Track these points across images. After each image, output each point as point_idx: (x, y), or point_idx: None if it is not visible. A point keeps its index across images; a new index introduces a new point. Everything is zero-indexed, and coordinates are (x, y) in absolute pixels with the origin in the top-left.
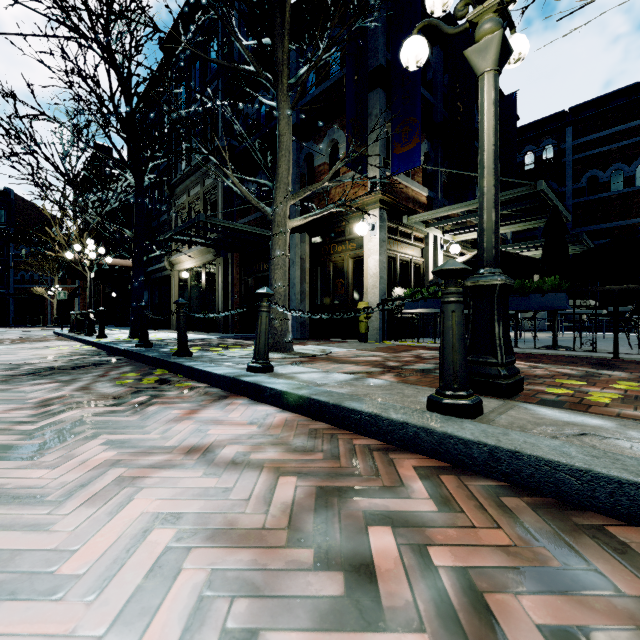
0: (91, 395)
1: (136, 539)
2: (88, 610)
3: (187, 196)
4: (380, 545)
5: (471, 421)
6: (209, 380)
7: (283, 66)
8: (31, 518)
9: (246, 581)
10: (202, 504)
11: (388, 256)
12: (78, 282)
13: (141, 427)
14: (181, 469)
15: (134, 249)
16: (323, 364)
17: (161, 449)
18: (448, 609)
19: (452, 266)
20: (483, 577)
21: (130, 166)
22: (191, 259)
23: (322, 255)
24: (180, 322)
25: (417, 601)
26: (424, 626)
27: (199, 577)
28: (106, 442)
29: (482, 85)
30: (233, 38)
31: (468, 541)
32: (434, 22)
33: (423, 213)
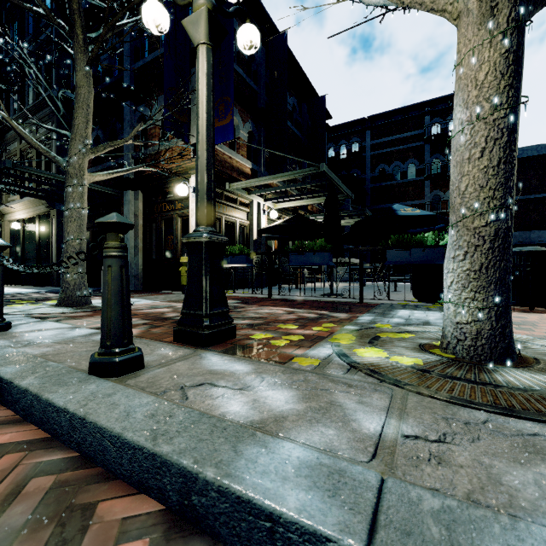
0: None
1: None
2: None
3: (19, 143)
4: None
5: (106, 380)
6: None
7: (74, 15)
8: None
9: None
10: None
11: None
12: None
13: None
14: None
15: None
16: (96, 318)
17: None
18: None
19: (105, 219)
20: None
21: None
22: (23, 209)
23: (155, 213)
24: None
25: None
26: None
27: None
28: None
29: (198, 56)
30: None
31: None
32: None
33: (241, 181)
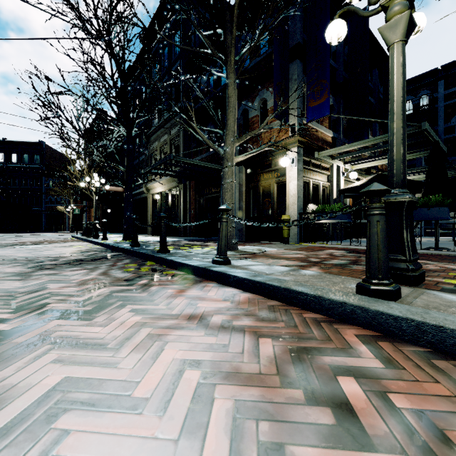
0: (110, 278)
1: (175, 376)
2: (161, 422)
3: (158, 142)
4: (350, 390)
5: (395, 302)
6: (186, 269)
7: (231, 48)
8: (102, 359)
9: (261, 409)
10: (211, 355)
11: (303, 181)
12: (85, 202)
13: (151, 301)
14: (188, 330)
15: (126, 179)
16: (263, 259)
17: (170, 316)
18: (419, 440)
19: (377, 188)
20: (438, 418)
21: (123, 123)
22: (161, 186)
23: (254, 181)
24: (162, 229)
25: (393, 432)
26: (404, 451)
27: (228, 405)
28: (132, 310)
29: (392, 52)
30: (197, 31)
31: (417, 391)
32: (352, 8)
33: (330, 149)
